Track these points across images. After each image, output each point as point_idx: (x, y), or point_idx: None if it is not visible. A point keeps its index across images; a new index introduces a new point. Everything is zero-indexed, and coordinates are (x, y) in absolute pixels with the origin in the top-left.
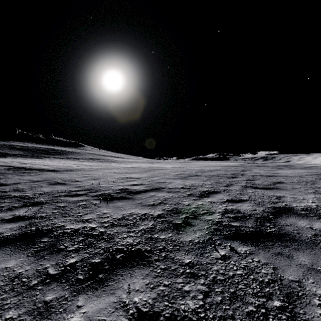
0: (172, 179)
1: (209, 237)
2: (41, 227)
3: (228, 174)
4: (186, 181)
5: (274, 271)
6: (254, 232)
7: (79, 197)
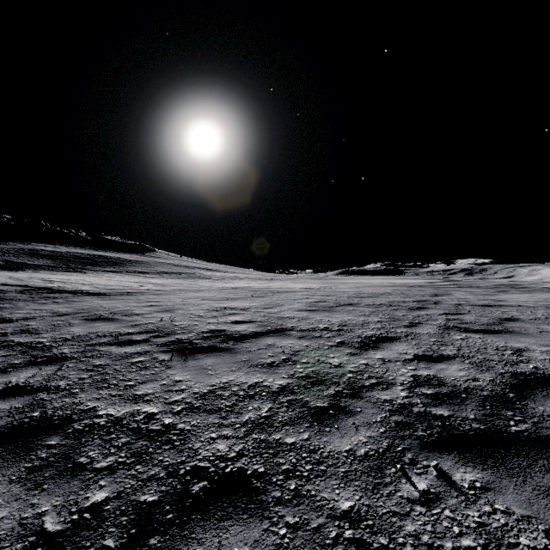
0: (307, 312)
1: (389, 444)
2: (52, 411)
3: (410, 302)
4: (332, 316)
5: (549, 542)
6: (482, 434)
7: (134, 347)
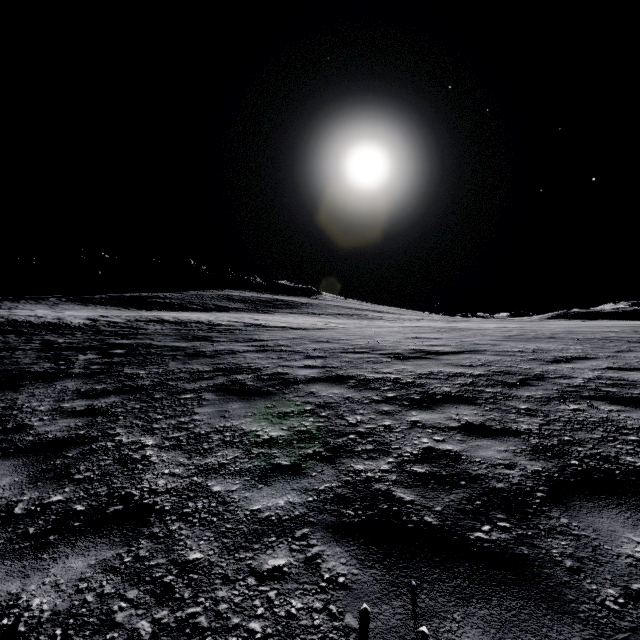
0: (500, 341)
1: (558, 396)
2: (341, 374)
3: (635, 338)
4: (528, 344)
5: None
6: (638, 398)
7: (361, 355)
